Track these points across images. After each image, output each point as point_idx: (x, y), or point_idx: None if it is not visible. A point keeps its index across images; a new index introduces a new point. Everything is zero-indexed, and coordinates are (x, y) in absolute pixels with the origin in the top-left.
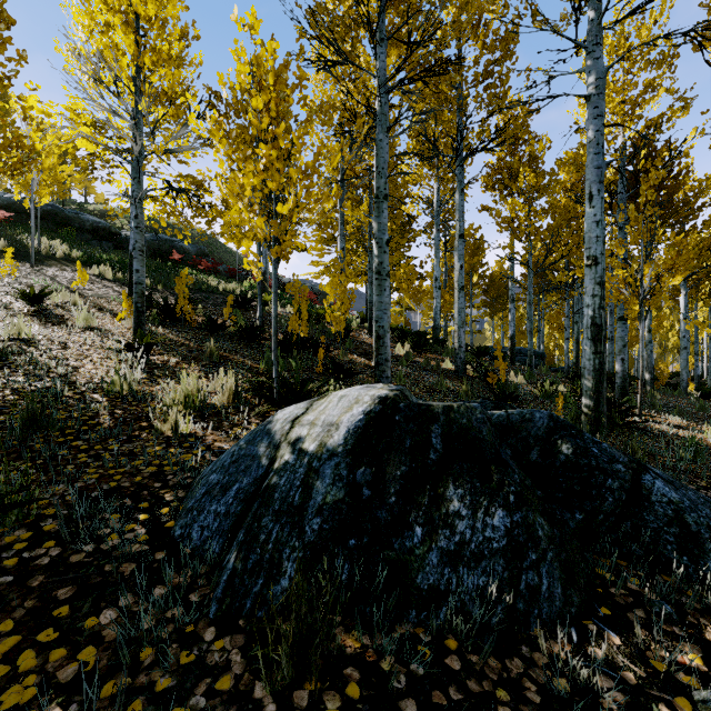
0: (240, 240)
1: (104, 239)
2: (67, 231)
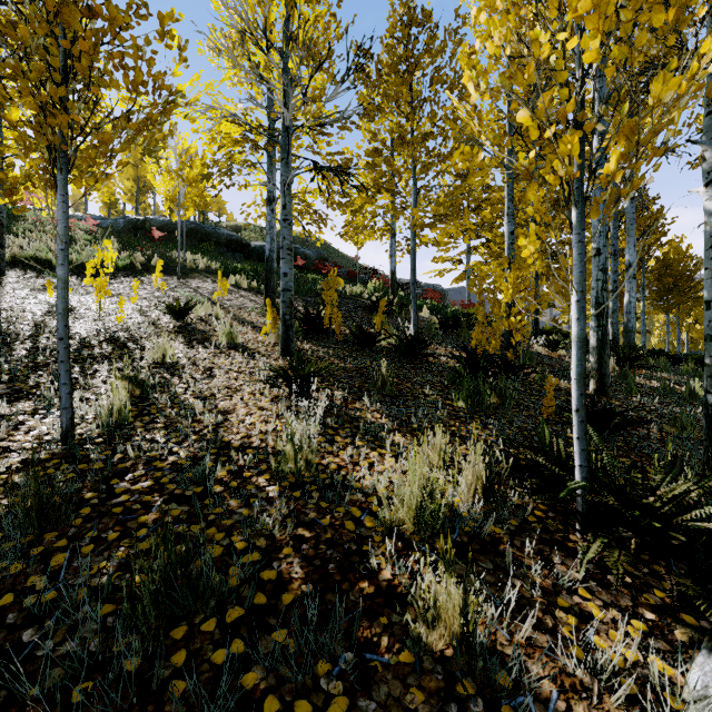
0: (365, 239)
1: (237, 251)
2: (206, 246)
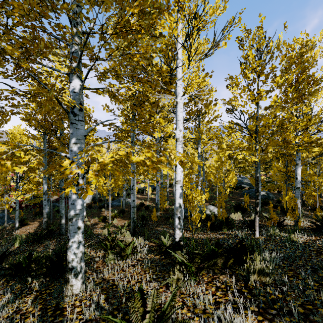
0: None
1: None
2: None
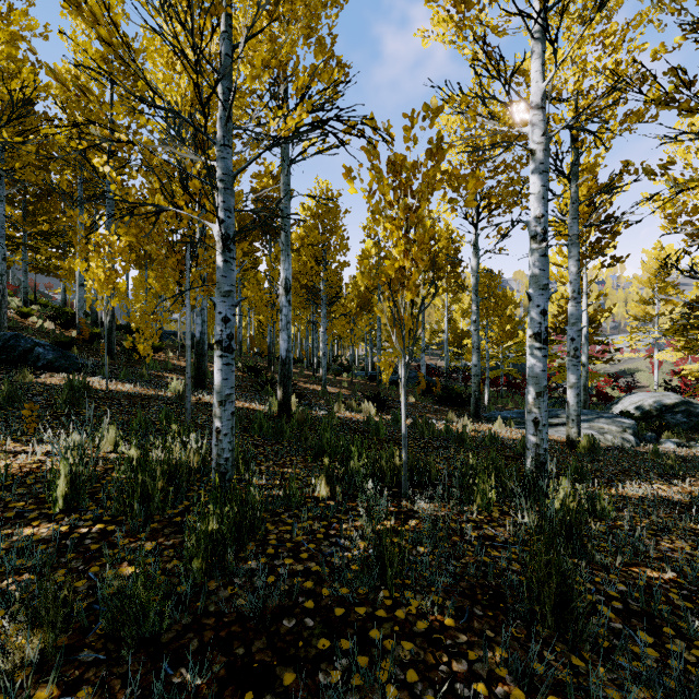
0: None
1: None
2: None
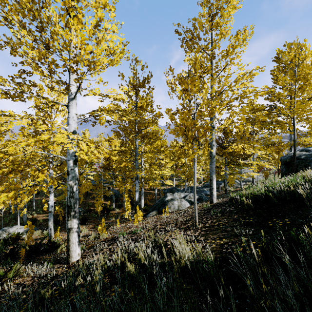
0: None
1: None
2: None
